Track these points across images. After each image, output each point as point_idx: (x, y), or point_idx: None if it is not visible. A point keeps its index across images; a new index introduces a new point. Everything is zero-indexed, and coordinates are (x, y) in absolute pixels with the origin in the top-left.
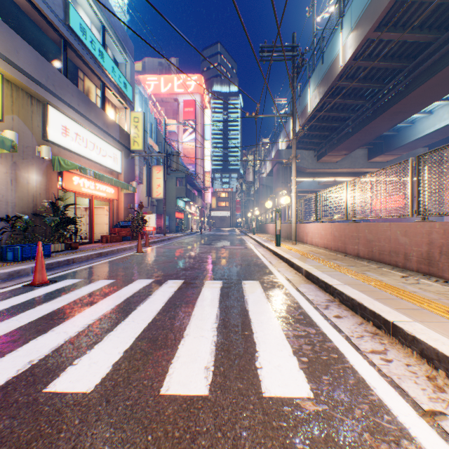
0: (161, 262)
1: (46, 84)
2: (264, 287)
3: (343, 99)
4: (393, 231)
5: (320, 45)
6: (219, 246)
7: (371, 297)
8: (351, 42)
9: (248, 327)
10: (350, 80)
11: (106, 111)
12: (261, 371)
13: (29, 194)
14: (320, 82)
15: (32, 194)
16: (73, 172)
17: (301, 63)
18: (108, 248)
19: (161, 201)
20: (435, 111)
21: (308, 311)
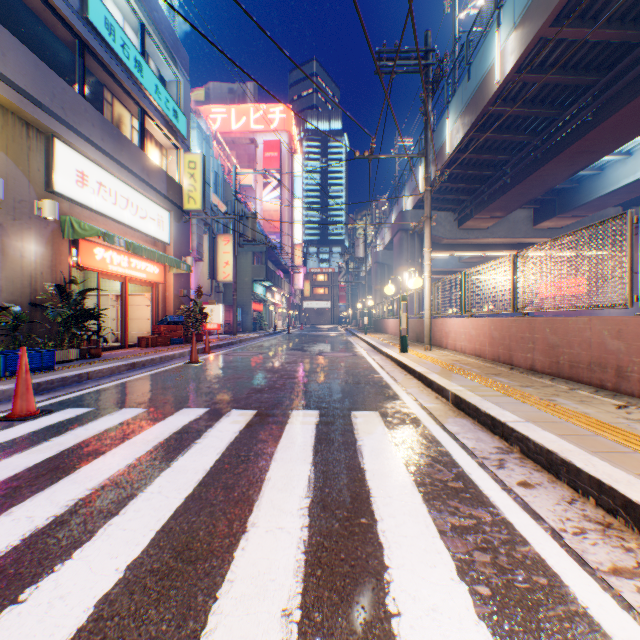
0: (224, 378)
1: (51, 106)
2: (388, 424)
3: (499, 134)
4: (597, 331)
5: (466, 54)
6: (314, 352)
7: (583, 449)
8: (514, 45)
9: (366, 508)
10: (510, 104)
11: (147, 151)
12: (399, 624)
13: (24, 274)
14: (464, 108)
15: (29, 274)
16: (94, 242)
17: (439, 75)
18: (146, 356)
19: (230, 286)
20: (636, 151)
21: (470, 473)
